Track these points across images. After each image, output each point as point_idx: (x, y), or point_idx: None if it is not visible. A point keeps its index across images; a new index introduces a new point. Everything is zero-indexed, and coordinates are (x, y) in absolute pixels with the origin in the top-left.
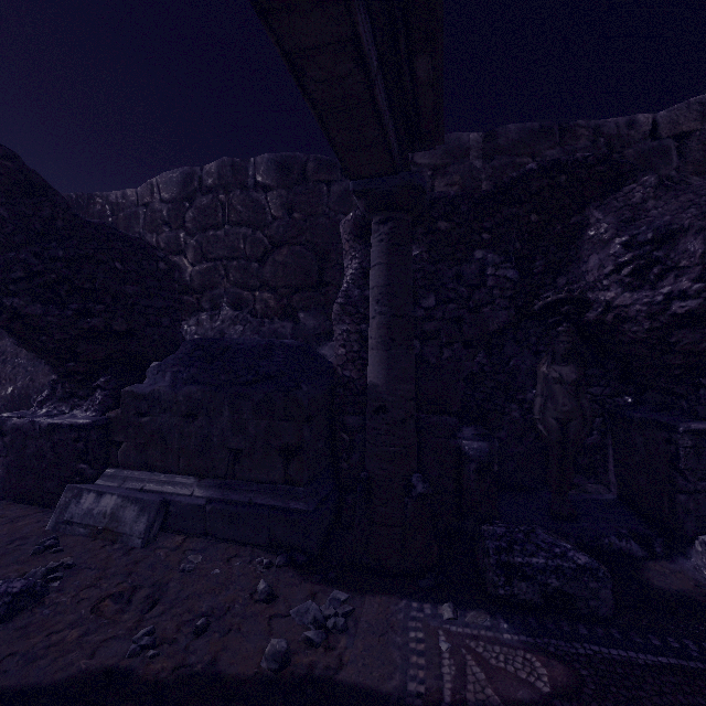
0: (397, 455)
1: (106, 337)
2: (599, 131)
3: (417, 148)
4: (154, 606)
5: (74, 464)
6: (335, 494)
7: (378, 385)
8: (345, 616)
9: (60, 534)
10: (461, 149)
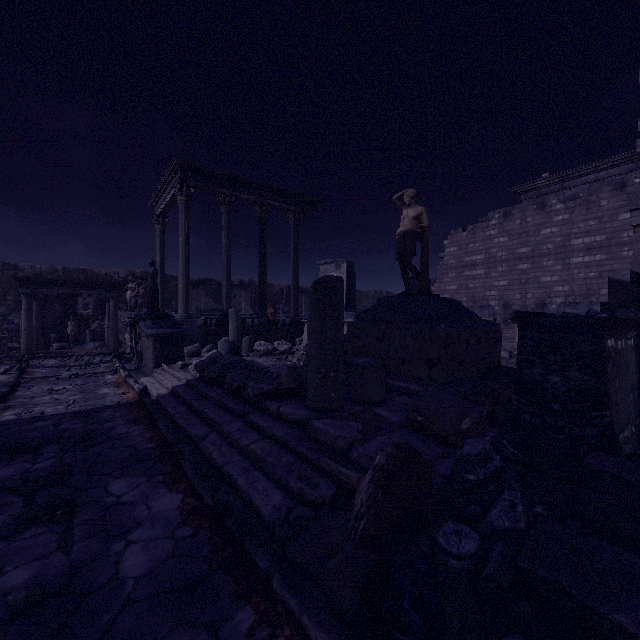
0: (39, 335)
1: None
2: (94, 272)
3: None
4: None
5: None
6: None
7: (35, 325)
8: None
9: None
10: (56, 270)
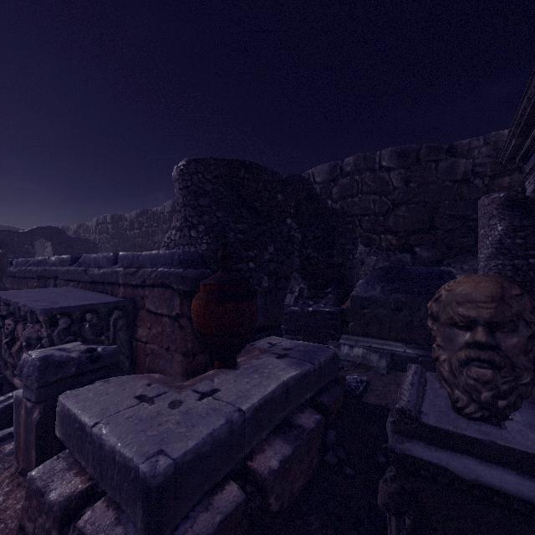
0: None
1: (333, 266)
2: None
3: None
4: None
5: (328, 331)
6: None
7: None
8: None
9: None
10: None
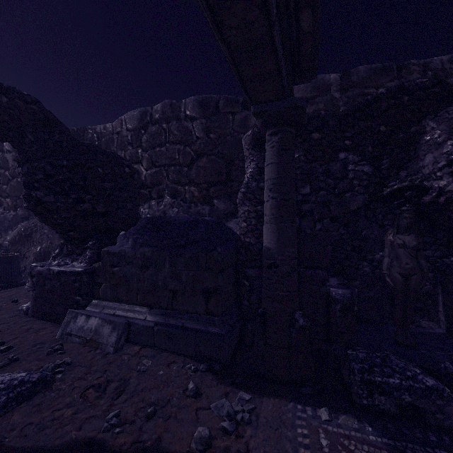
0: (285, 297)
1: (92, 215)
2: (427, 67)
3: (298, 82)
4: (120, 395)
5: (73, 297)
6: (240, 322)
7: (271, 248)
8: (249, 412)
9: (64, 341)
10: (325, 85)
